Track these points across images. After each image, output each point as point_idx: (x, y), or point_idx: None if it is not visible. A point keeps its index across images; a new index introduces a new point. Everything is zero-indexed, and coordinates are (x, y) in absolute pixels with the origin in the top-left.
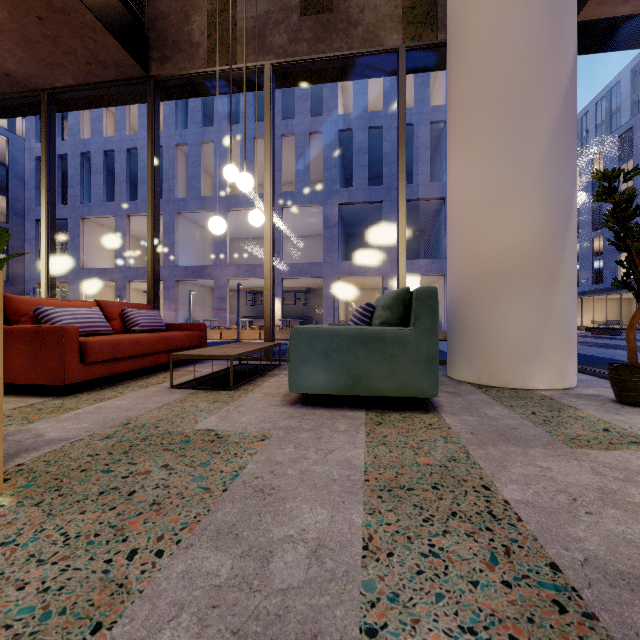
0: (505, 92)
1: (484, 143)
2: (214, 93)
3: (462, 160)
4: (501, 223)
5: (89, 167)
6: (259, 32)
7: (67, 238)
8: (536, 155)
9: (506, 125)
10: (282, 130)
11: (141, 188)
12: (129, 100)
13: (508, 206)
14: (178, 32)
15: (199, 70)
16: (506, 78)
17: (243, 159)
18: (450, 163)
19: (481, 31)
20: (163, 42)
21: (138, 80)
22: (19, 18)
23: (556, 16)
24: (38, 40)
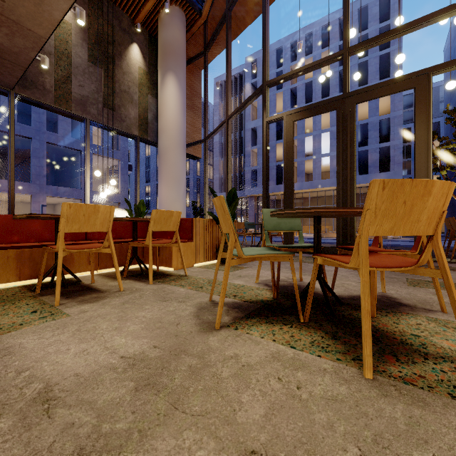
0: (177, 177)
1: (172, 187)
2: (43, 108)
3: (167, 188)
4: (176, 206)
5: None
6: (84, 103)
7: None
8: (182, 193)
9: (177, 185)
10: None
11: None
12: None
13: (177, 203)
14: (35, 77)
15: (50, 104)
16: (177, 174)
17: None
18: (162, 187)
19: (172, 160)
20: (24, 77)
21: (3, 88)
22: None
23: (184, 164)
24: None
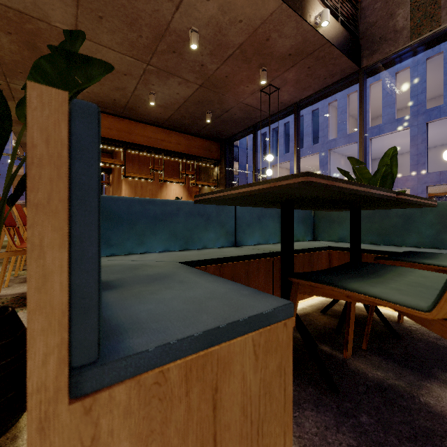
0: None
1: None
2: (409, 57)
3: None
4: None
5: (276, 136)
6: None
7: (264, 178)
8: None
9: None
10: (427, 54)
11: (305, 140)
12: (340, 89)
13: None
14: (384, 29)
15: (402, 47)
16: None
17: (384, 94)
18: None
19: None
20: (371, 42)
21: (352, 74)
22: (298, 73)
23: None
24: (303, 79)
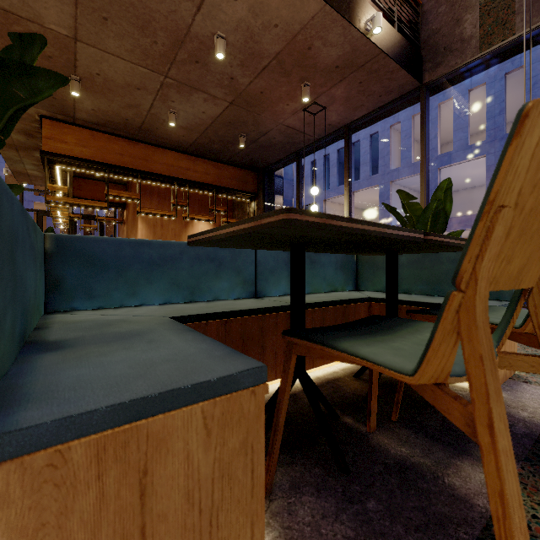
0: None
1: None
2: (479, 71)
3: None
4: None
5: (327, 164)
6: None
7: None
8: None
9: None
10: (505, 68)
11: (362, 169)
12: (399, 109)
13: None
14: (449, 38)
15: (470, 59)
16: None
17: (456, 116)
18: None
19: None
20: (435, 53)
21: (412, 91)
22: (348, 89)
23: None
24: (354, 96)
